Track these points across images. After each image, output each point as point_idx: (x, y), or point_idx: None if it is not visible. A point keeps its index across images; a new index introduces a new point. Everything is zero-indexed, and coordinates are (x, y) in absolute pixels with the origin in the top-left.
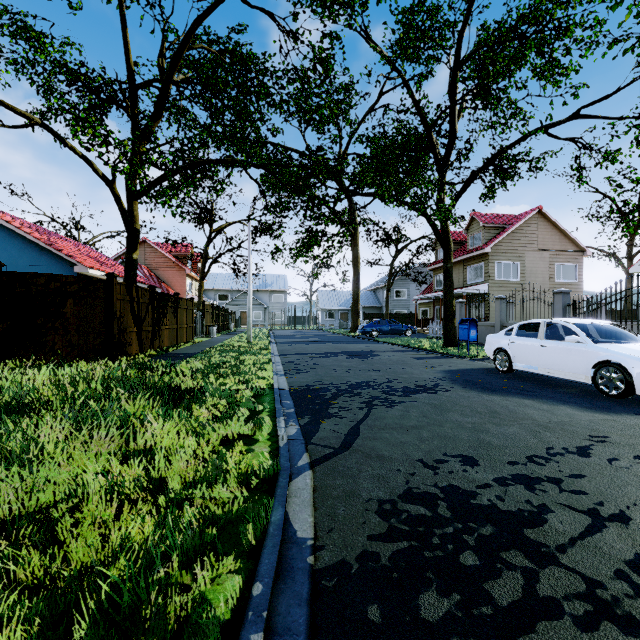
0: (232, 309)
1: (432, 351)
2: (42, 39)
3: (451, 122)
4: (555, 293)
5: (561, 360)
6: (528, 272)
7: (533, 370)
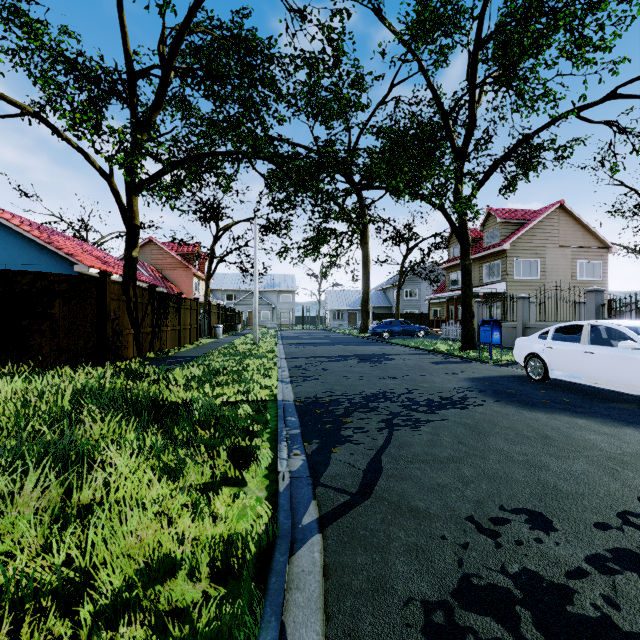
0: (240, 309)
1: (450, 354)
2: (35, 24)
3: (470, 108)
4: (587, 292)
5: (612, 369)
6: (549, 270)
7: (575, 380)
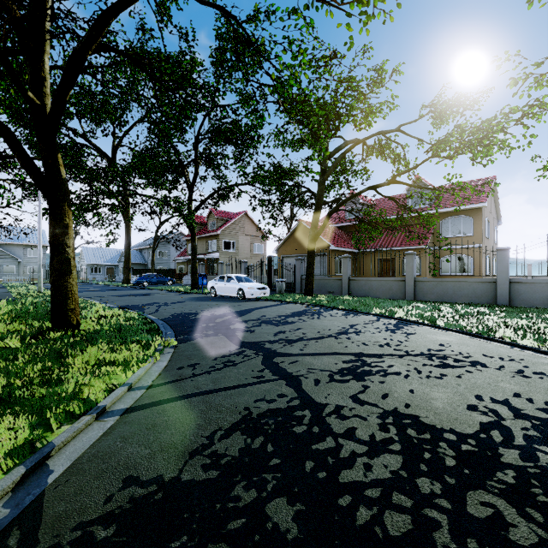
0: None
1: (185, 292)
2: None
3: (195, 167)
4: (242, 262)
5: (230, 289)
6: (240, 247)
7: (223, 294)
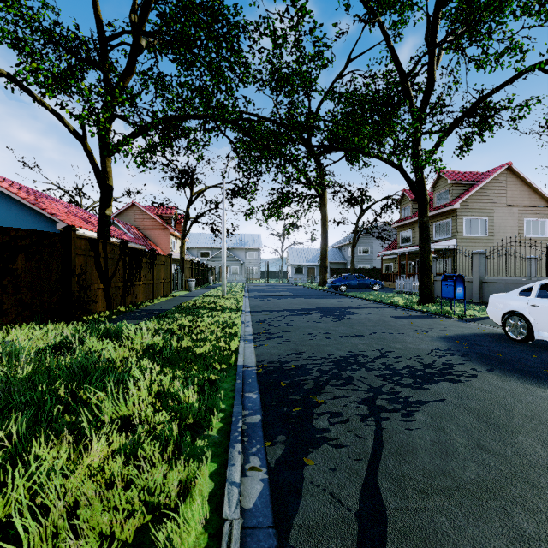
0: (212, 265)
1: (409, 308)
2: None
3: (429, 69)
4: None
5: None
6: (497, 228)
7: None
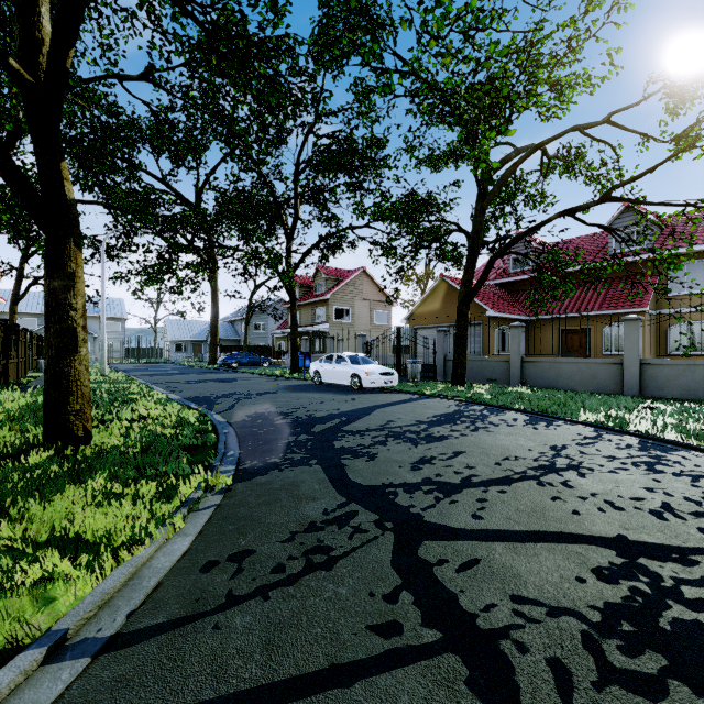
0: None
1: (281, 377)
2: None
3: (295, 206)
4: (359, 336)
5: (341, 375)
6: (357, 316)
7: (330, 381)
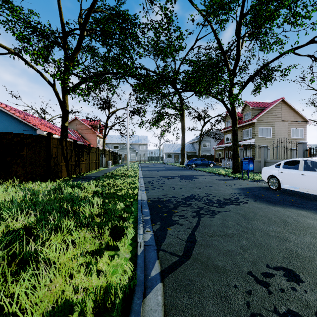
0: (120, 153)
1: (226, 175)
2: (15, 7)
3: (237, 49)
4: (298, 143)
5: (316, 184)
6: (276, 133)
7: (295, 189)
